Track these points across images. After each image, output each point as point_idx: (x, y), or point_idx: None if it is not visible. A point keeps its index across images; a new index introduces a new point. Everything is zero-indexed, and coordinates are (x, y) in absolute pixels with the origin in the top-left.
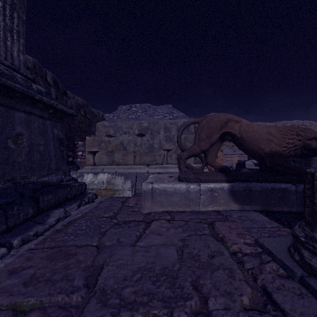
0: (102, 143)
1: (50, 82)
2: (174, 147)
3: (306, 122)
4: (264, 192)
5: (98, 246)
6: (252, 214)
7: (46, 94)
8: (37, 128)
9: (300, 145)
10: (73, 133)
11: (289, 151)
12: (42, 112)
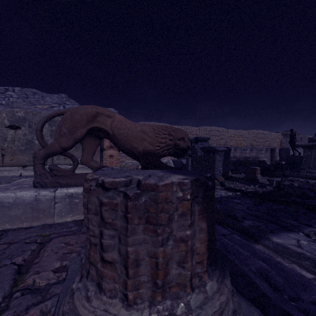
0: None
1: None
2: None
3: (220, 129)
4: None
5: None
6: None
7: None
8: None
9: (172, 145)
10: None
11: (162, 150)
12: None
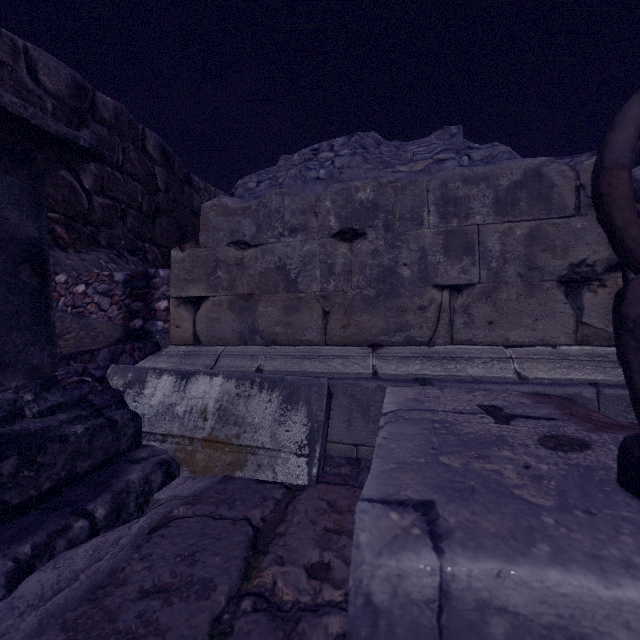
0: (219, 271)
1: (153, 154)
2: (480, 275)
3: None
4: None
5: None
6: None
7: None
8: None
9: None
10: None
11: None
12: None
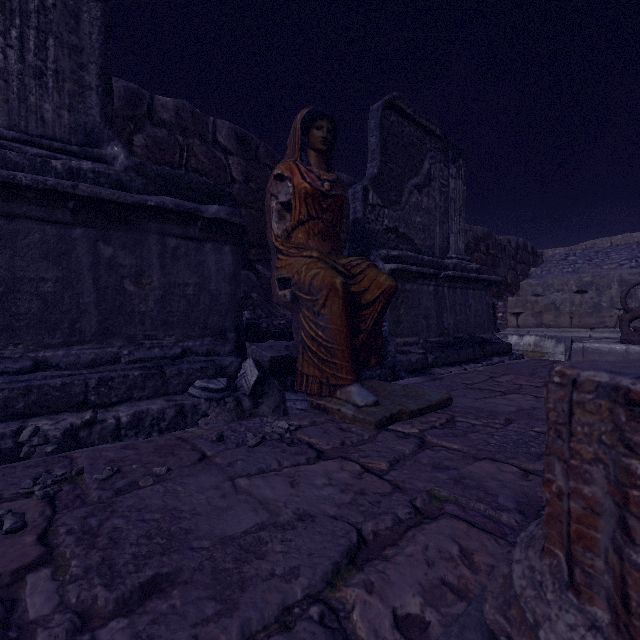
0: (527, 304)
1: None
2: (635, 305)
3: None
4: None
5: (533, 370)
6: None
7: (479, 269)
8: (477, 298)
9: None
10: None
11: None
12: (480, 286)
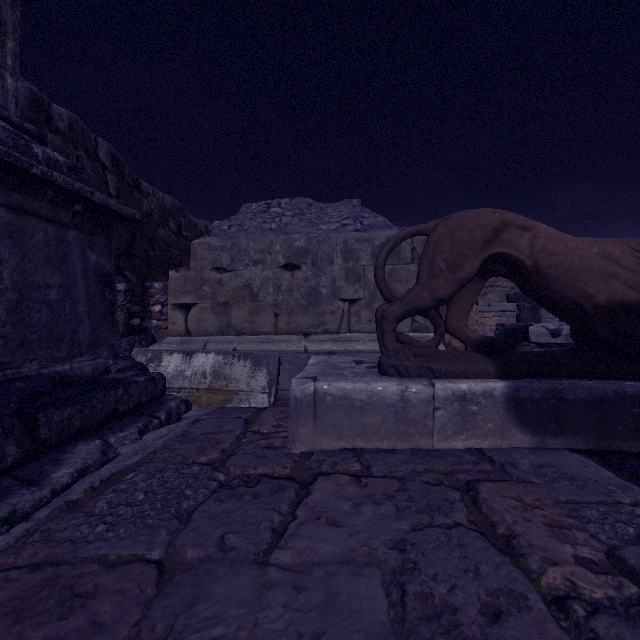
0: (205, 286)
1: (105, 162)
2: (365, 294)
3: None
4: (597, 404)
5: (162, 565)
6: (568, 459)
7: (70, 171)
8: (42, 247)
9: None
10: (153, 268)
11: None
12: (56, 209)
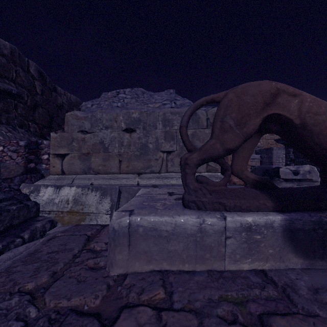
0: (74, 143)
1: (33, 74)
2: (177, 147)
3: None
4: None
5: None
6: None
7: None
8: None
9: None
10: None
11: None
12: None
